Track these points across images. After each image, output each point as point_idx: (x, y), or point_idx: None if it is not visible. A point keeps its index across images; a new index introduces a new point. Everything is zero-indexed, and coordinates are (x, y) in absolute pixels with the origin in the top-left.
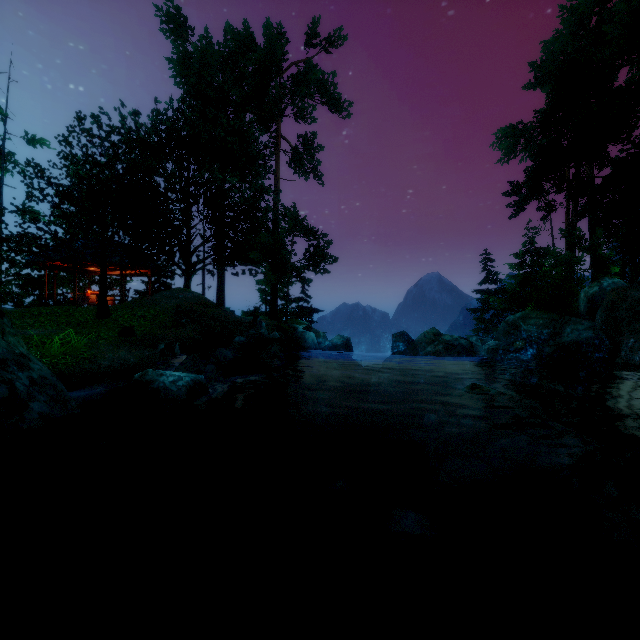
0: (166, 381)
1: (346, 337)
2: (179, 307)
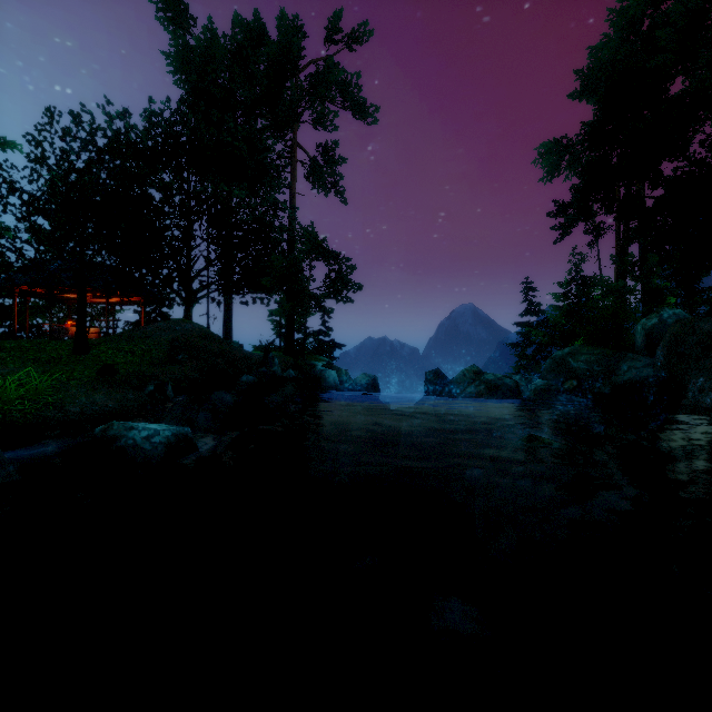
0: (137, 437)
1: (372, 376)
2: (175, 341)
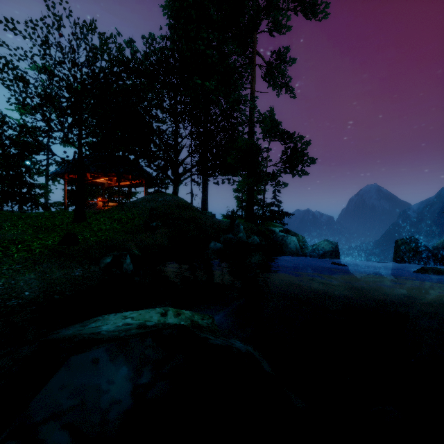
0: None
1: (334, 242)
2: (152, 209)
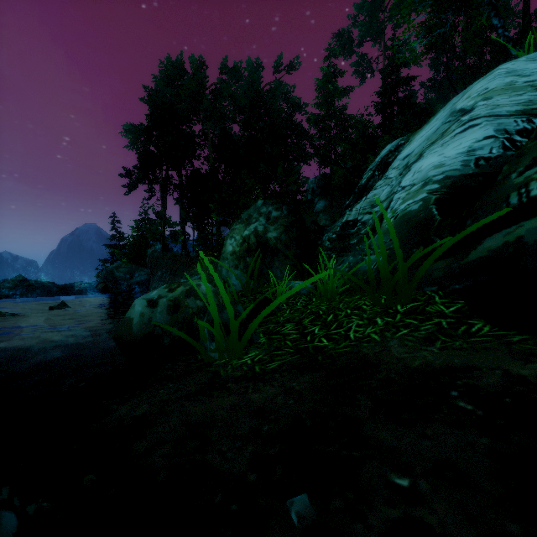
0: None
1: None
2: None
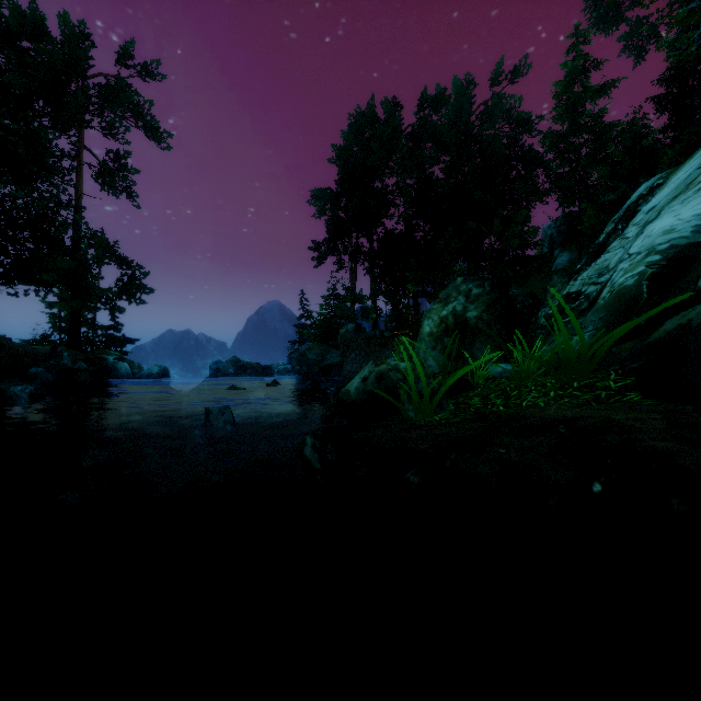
0: (15, 390)
1: (164, 366)
2: None
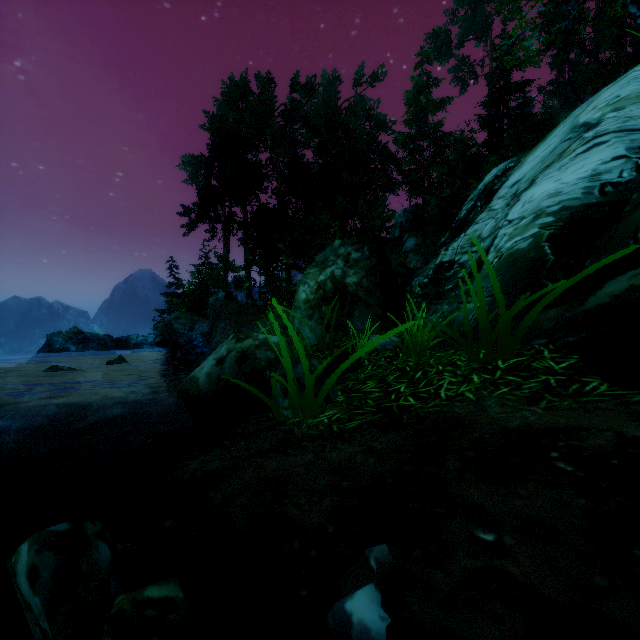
0: None
1: None
2: None
